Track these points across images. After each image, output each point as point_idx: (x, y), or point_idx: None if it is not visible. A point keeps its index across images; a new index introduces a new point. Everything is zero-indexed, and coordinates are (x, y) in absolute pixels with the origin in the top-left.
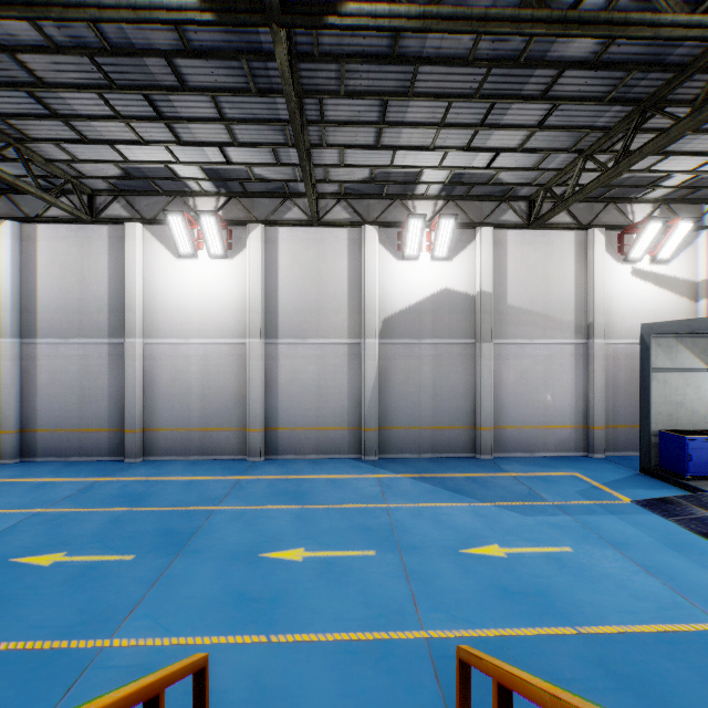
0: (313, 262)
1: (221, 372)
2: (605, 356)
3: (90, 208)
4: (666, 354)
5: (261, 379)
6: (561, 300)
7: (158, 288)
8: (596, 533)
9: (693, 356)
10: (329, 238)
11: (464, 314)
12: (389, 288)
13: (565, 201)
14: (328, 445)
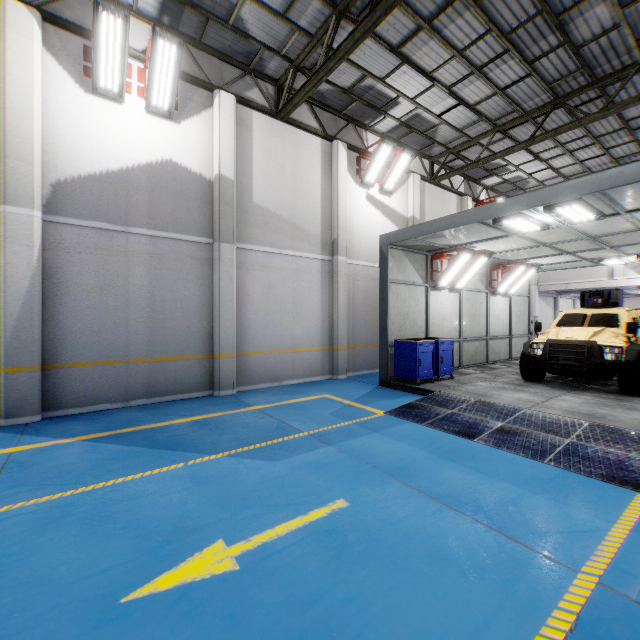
0: None
1: None
2: (347, 276)
3: None
4: (398, 267)
5: None
6: (309, 210)
7: None
8: (368, 462)
9: (415, 271)
10: None
11: (197, 203)
12: (68, 132)
13: (317, 74)
14: None
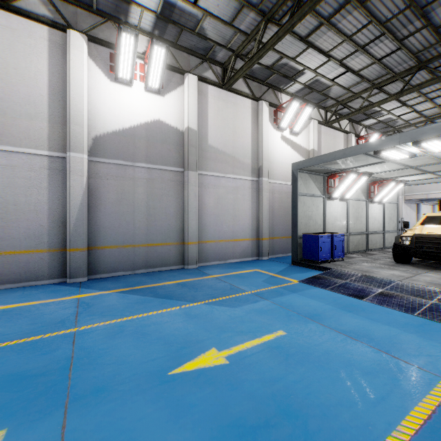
0: None
1: None
2: (268, 191)
3: None
4: (305, 184)
5: None
6: (243, 147)
7: None
8: (294, 310)
9: (316, 187)
10: (20, 29)
11: (174, 146)
12: (101, 106)
13: (251, 59)
14: (18, 271)
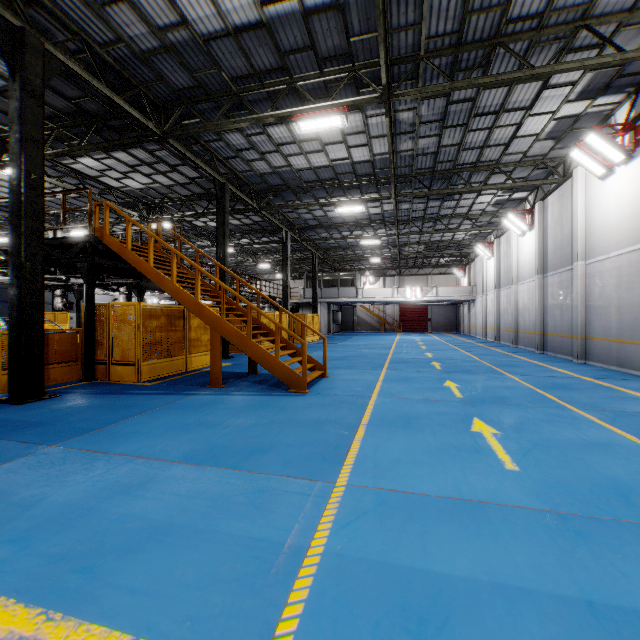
0: None
1: (629, 281)
2: None
3: (563, 171)
4: None
5: None
6: None
7: (592, 214)
8: (615, 521)
9: None
10: None
11: None
12: None
13: None
14: None
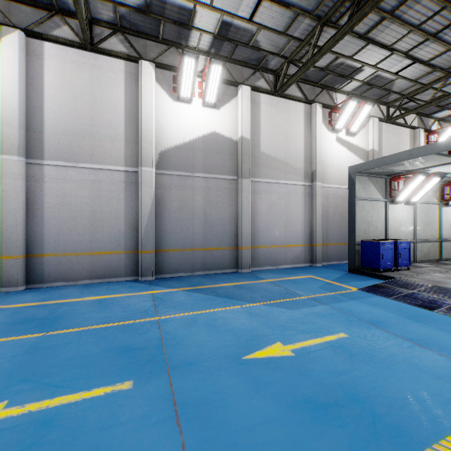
0: (86, 86)
1: None
2: (322, 195)
3: None
4: (363, 188)
5: (20, 201)
6: (296, 152)
7: None
8: (354, 316)
9: (377, 190)
10: (104, 66)
11: (229, 155)
12: (166, 124)
13: (305, 65)
14: (103, 269)
